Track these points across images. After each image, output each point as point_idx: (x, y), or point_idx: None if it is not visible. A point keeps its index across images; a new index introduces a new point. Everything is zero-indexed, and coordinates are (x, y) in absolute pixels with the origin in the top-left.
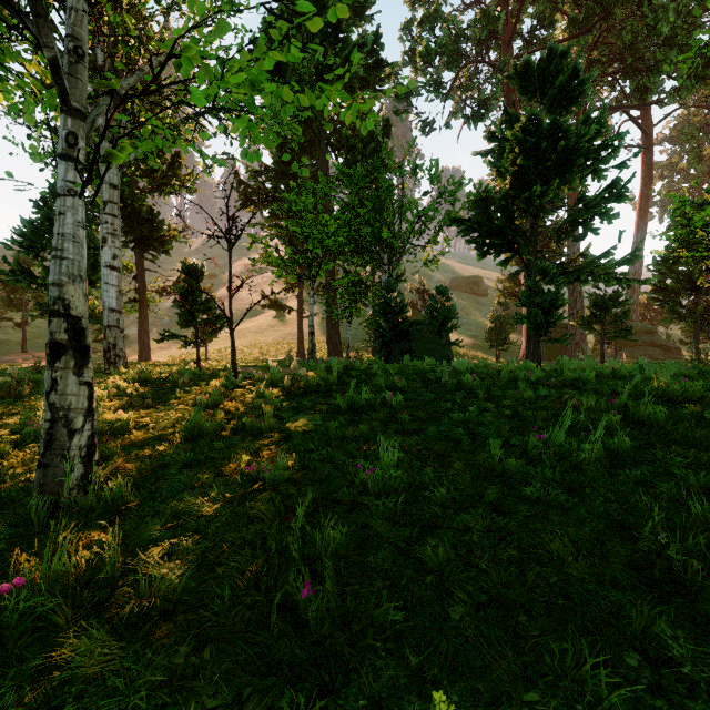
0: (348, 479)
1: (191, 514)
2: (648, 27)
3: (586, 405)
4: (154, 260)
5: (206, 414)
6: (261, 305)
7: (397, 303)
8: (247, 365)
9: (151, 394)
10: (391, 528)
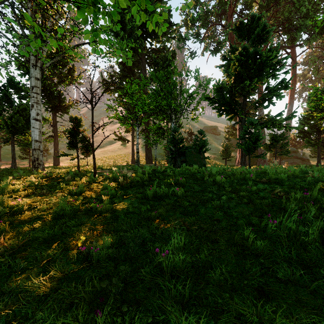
0: (150, 256)
1: (31, 292)
2: (296, 8)
3: (293, 197)
4: (61, 116)
5: (74, 199)
6: (114, 139)
7: (179, 138)
8: (105, 168)
9: (49, 185)
10: (181, 312)
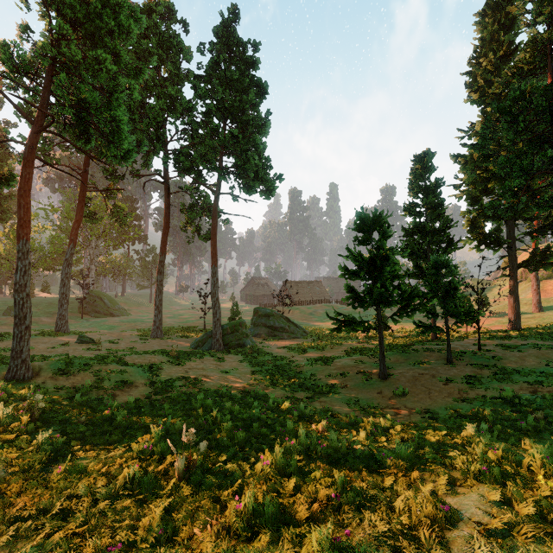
0: None
1: None
2: None
3: None
4: None
5: None
6: None
7: None
8: None
9: None
10: None
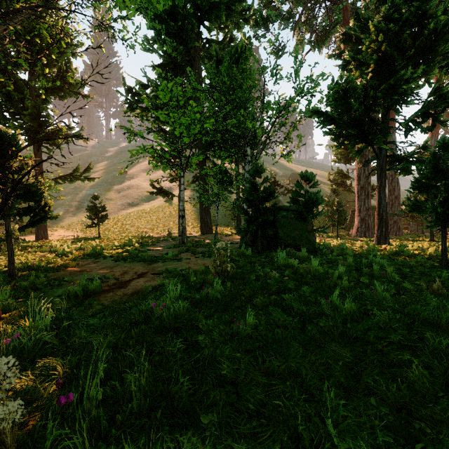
0: None
1: None
2: None
3: None
4: (49, 152)
5: None
6: (150, 192)
7: (264, 188)
8: (105, 254)
9: None
10: None
